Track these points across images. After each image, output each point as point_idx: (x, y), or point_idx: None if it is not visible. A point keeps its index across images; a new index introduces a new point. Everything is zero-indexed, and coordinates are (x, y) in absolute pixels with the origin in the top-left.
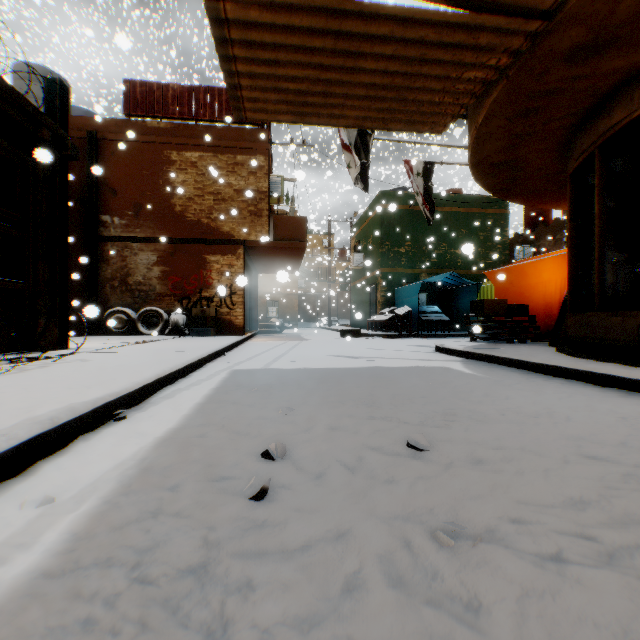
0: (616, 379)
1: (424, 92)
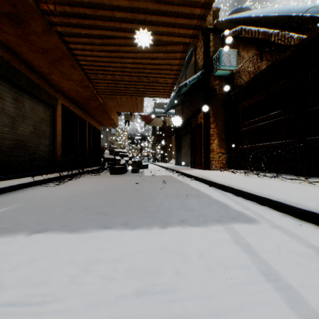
0: None
1: None
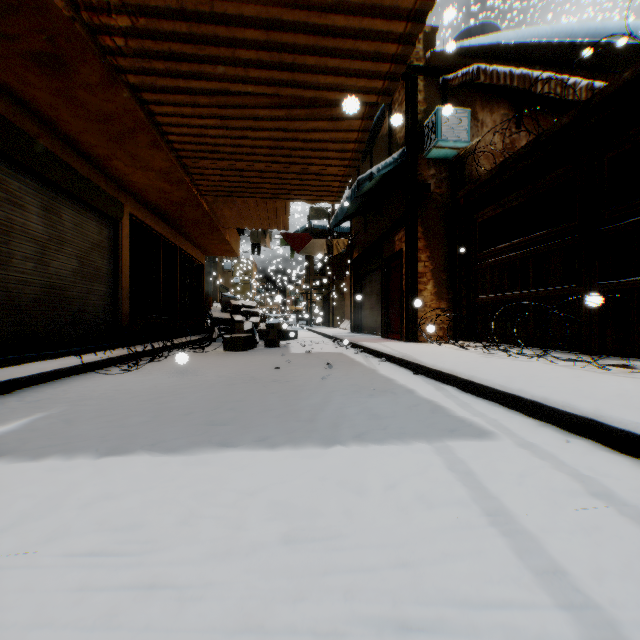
0: (20, 380)
1: None
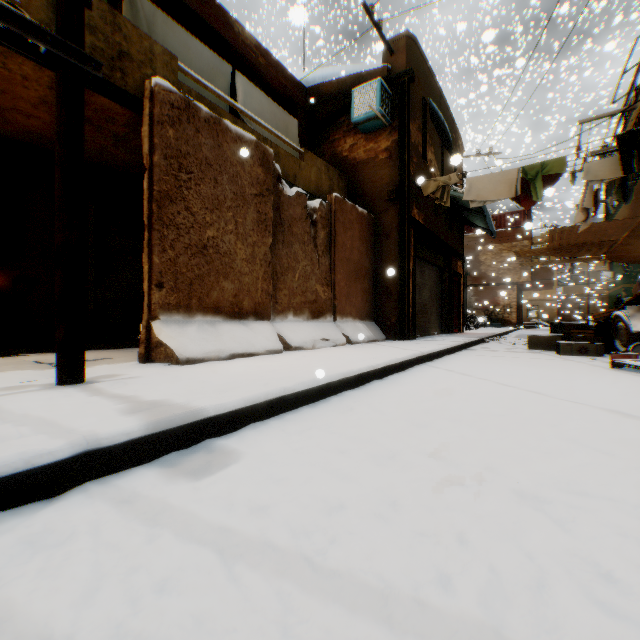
0: None
1: (580, 260)
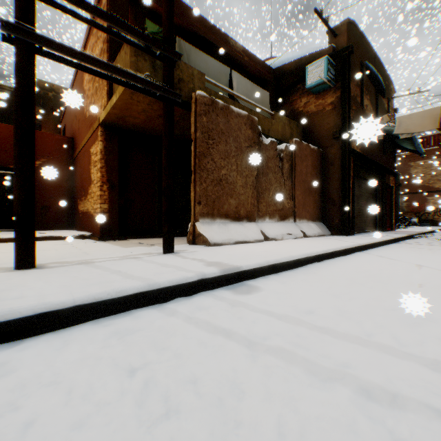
0: None
1: None
